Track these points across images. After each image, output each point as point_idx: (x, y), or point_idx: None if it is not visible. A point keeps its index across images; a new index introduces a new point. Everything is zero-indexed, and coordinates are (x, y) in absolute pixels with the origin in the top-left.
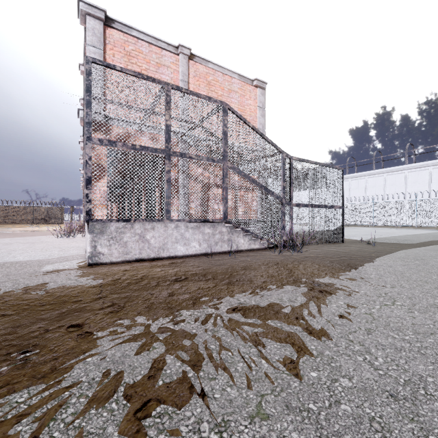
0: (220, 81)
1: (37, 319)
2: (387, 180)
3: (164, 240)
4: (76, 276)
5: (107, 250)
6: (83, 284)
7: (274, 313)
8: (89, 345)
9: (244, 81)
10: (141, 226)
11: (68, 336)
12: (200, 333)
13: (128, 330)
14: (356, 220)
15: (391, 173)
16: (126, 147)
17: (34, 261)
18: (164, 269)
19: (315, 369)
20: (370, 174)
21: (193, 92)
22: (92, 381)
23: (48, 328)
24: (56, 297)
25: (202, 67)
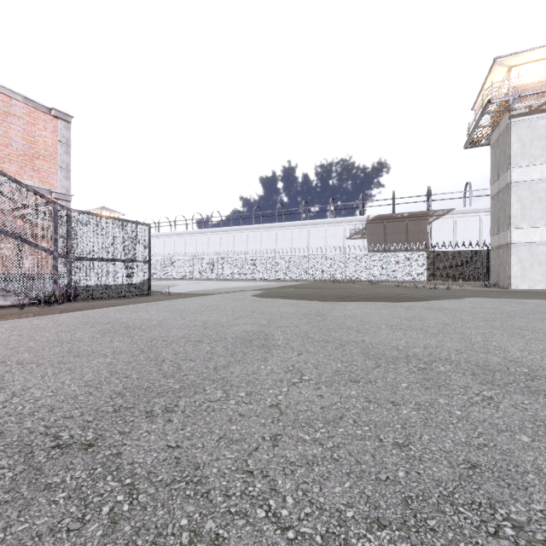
0: None
1: None
2: (263, 235)
3: None
4: None
5: None
6: None
7: None
8: None
9: (35, 106)
10: None
11: None
12: None
13: None
14: (232, 274)
15: (266, 229)
16: None
17: None
18: None
19: None
20: (251, 228)
21: None
22: None
23: None
24: None
25: None
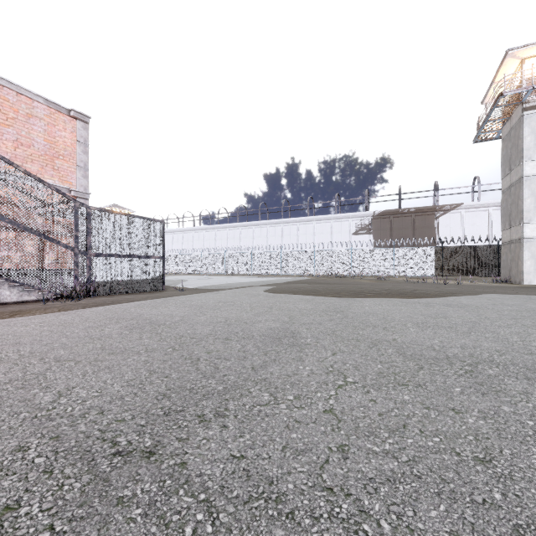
0: (11, 100)
1: None
2: (269, 231)
3: None
4: None
5: None
6: None
7: None
8: None
9: (55, 108)
10: None
11: None
12: None
13: None
14: (239, 269)
15: (272, 225)
16: None
17: None
18: None
19: None
20: (257, 224)
21: None
22: None
23: None
24: None
25: None
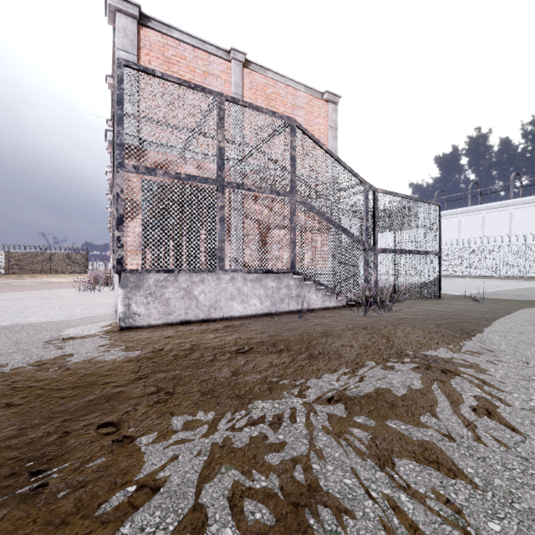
0: (281, 94)
1: (55, 412)
2: (486, 219)
3: (216, 296)
4: (106, 344)
5: (144, 310)
6: (115, 357)
7: (389, 407)
8: (131, 462)
9: (312, 94)
10: (187, 278)
11: (98, 444)
12: (290, 441)
13: (184, 435)
14: (448, 269)
15: (491, 210)
16: (168, 176)
17: (51, 323)
18: (219, 335)
19: (493, 516)
20: (464, 211)
21: (253, 104)
22: (140, 534)
23: (71, 428)
24: (80, 376)
25: (260, 76)
